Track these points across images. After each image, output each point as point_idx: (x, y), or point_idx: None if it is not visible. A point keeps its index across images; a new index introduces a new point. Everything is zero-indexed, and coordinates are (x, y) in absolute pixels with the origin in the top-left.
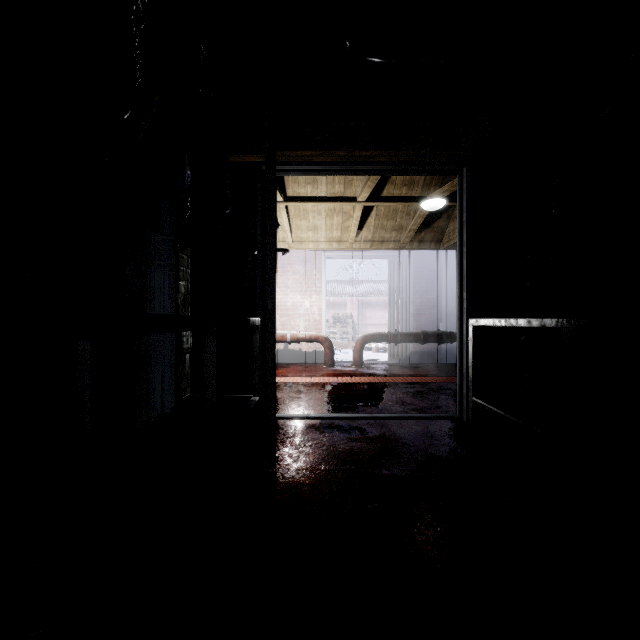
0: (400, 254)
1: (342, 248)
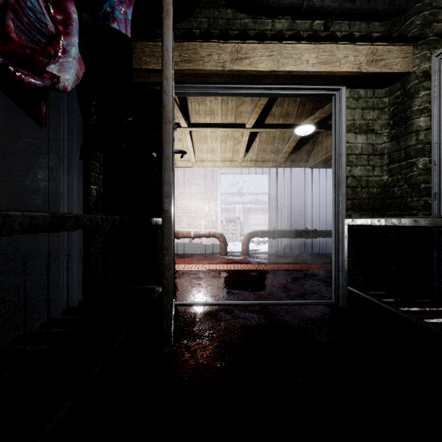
0: (277, 171)
1: (233, 166)
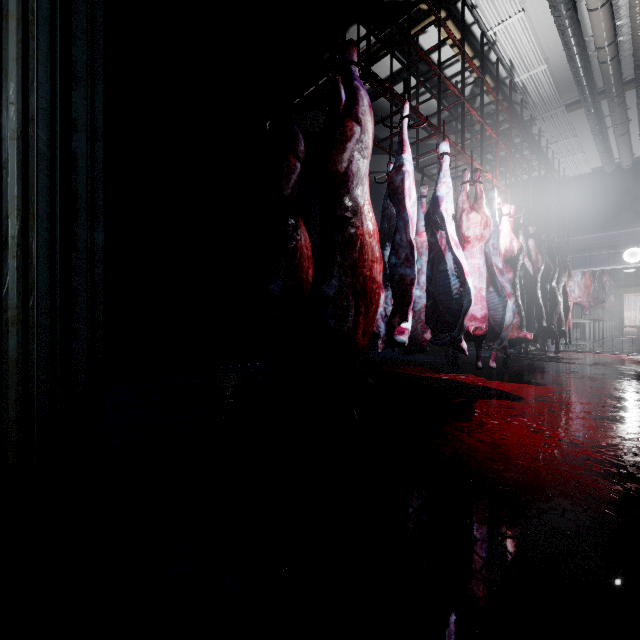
0: None
1: None
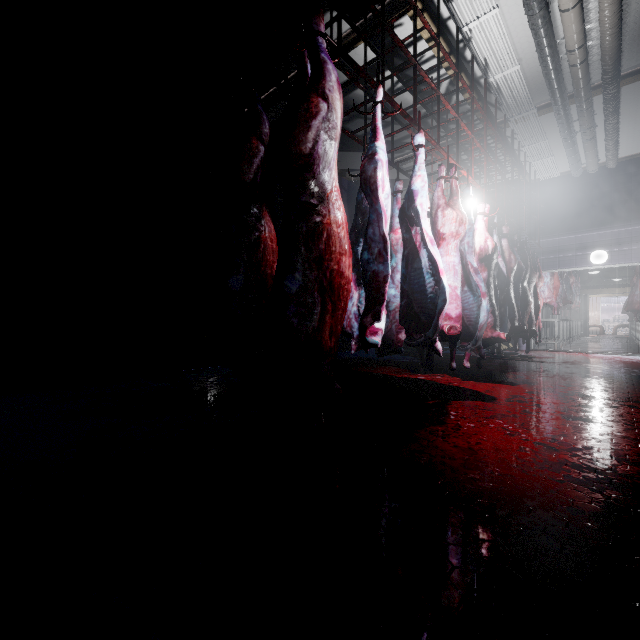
0: None
1: (608, 295)
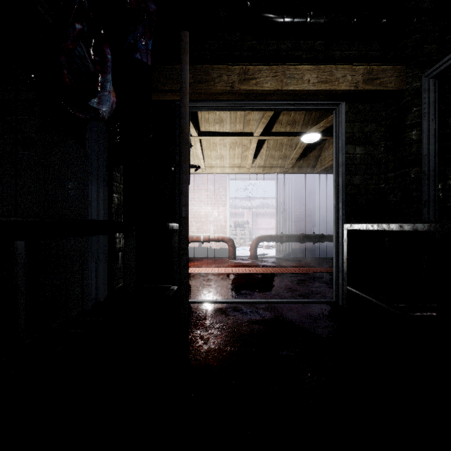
0: (284, 176)
1: (241, 172)
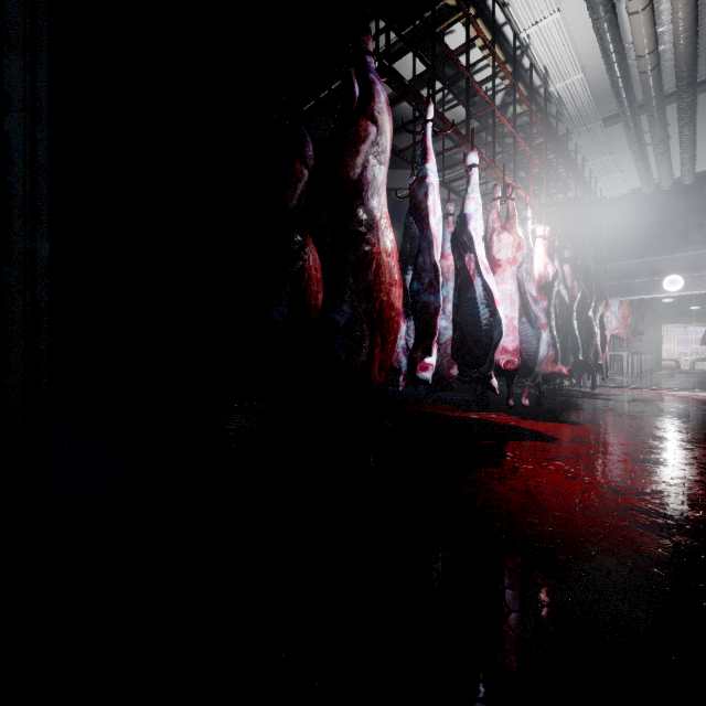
0: None
1: (685, 325)
